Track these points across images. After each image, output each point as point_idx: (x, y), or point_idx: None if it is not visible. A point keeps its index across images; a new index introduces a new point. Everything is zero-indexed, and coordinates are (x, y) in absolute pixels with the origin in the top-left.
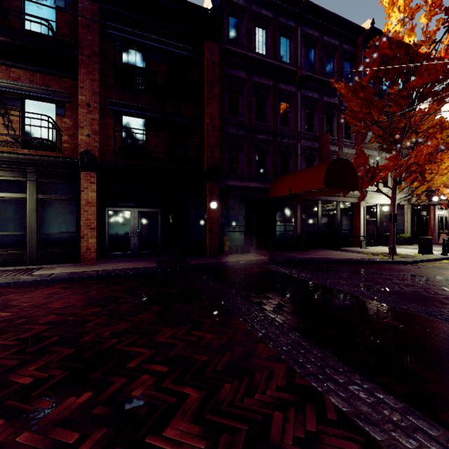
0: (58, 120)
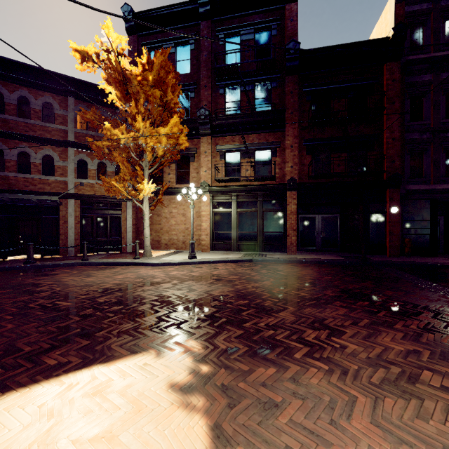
0: (273, 160)
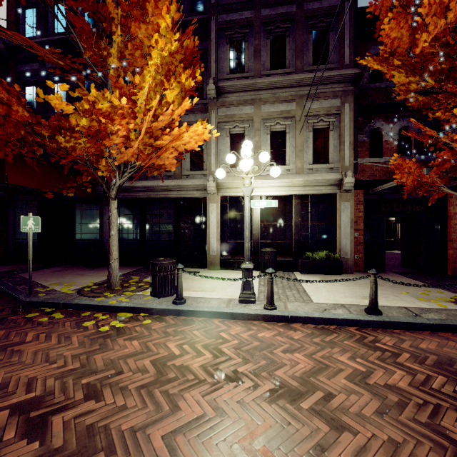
0: None
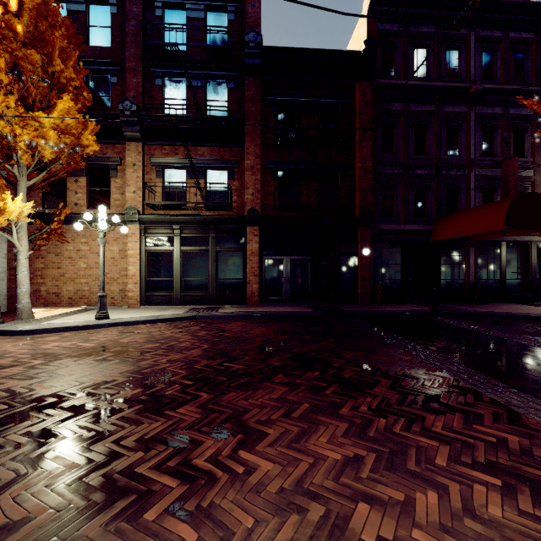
0: (229, 184)
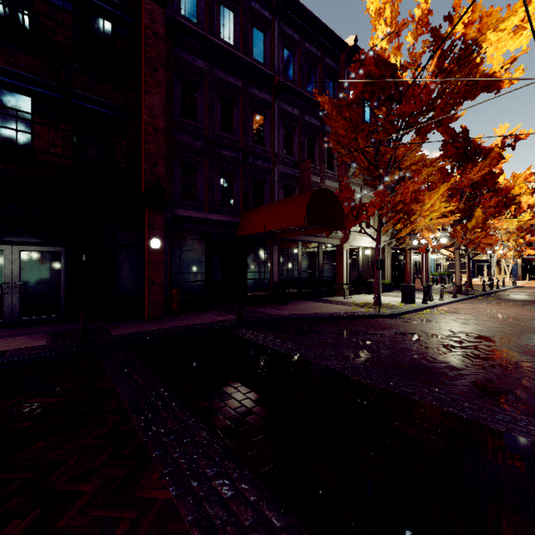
0: None
